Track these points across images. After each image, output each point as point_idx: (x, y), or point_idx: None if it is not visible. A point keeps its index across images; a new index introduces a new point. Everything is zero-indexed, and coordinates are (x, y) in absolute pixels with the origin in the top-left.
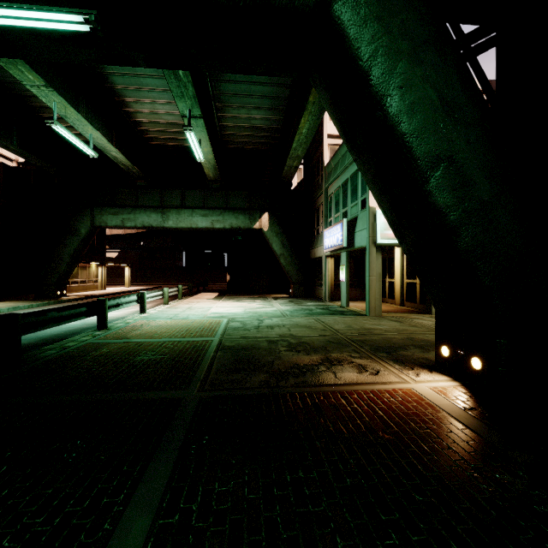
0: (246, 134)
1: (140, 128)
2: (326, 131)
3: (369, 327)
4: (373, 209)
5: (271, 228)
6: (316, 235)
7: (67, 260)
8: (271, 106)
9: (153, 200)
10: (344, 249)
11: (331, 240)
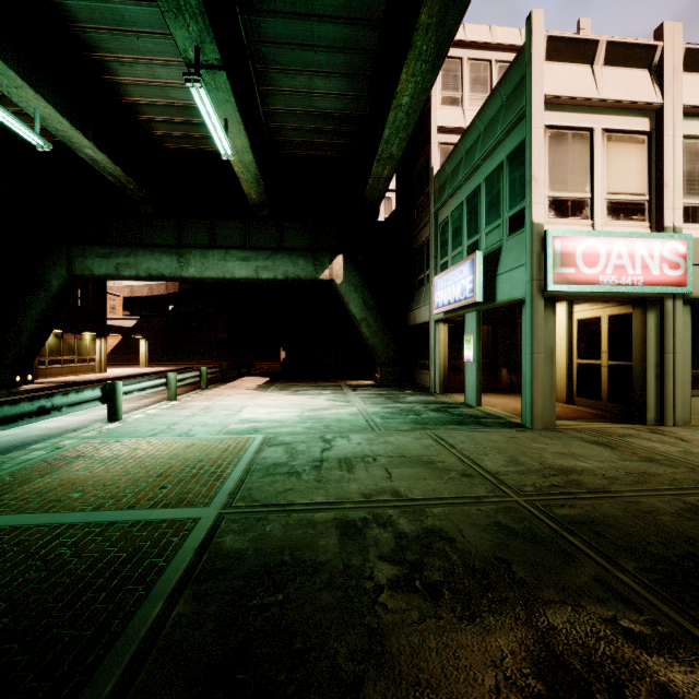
0: (307, 127)
1: (139, 117)
2: (435, 121)
3: (559, 464)
4: (540, 227)
5: (346, 278)
6: (417, 289)
7: (29, 328)
8: (348, 70)
9: (166, 236)
10: (473, 307)
11: (450, 291)
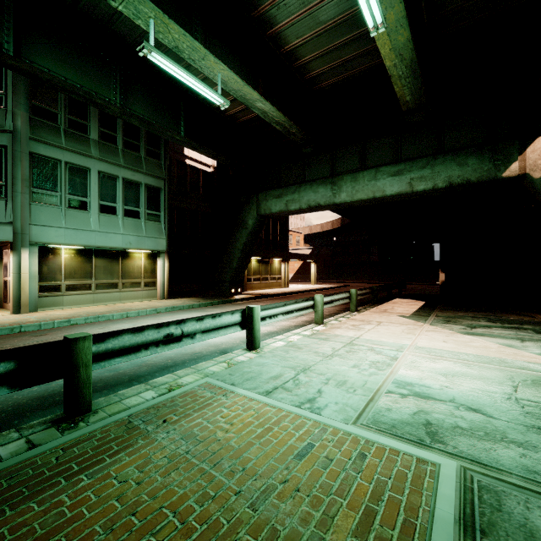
0: None
1: (297, 64)
2: None
3: None
4: None
5: None
6: None
7: (237, 256)
8: None
9: (322, 170)
10: None
11: None
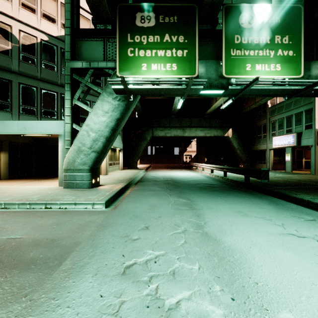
0: None
1: None
2: None
3: None
4: (317, 129)
5: (232, 136)
6: (256, 139)
7: (141, 151)
8: None
9: (177, 124)
10: (290, 146)
11: (282, 142)
